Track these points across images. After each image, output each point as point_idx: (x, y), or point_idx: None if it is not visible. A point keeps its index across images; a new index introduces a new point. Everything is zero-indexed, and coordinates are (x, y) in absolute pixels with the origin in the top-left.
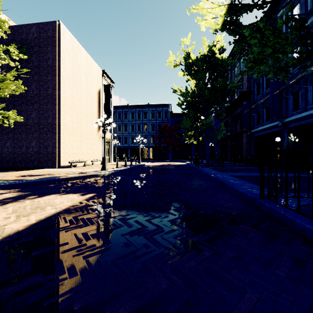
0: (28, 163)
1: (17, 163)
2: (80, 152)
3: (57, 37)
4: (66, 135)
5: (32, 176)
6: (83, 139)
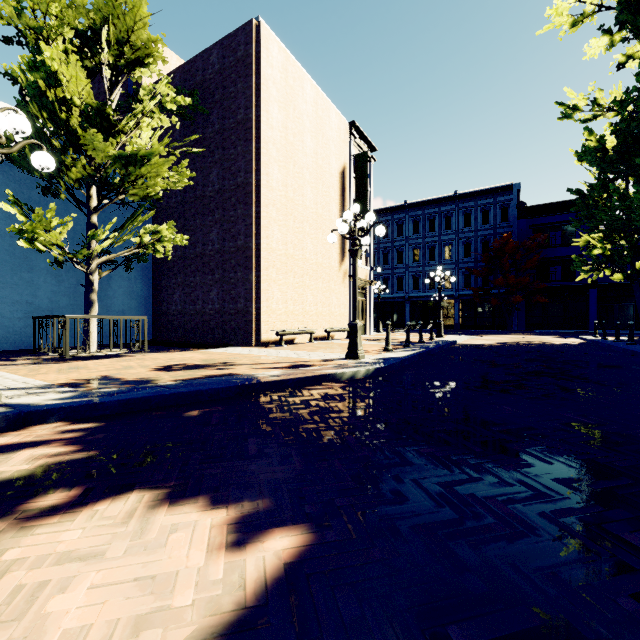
0: (205, 334)
1: (190, 333)
2: (302, 310)
3: (254, 54)
4: (273, 273)
5: (179, 371)
6: (308, 281)
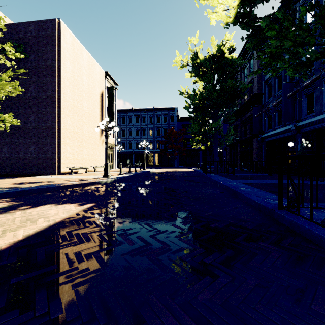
0: (26, 170)
1: (15, 169)
2: (81, 158)
3: (57, 36)
4: (67, 140)
5: (28, 184)
6: (85, 144)
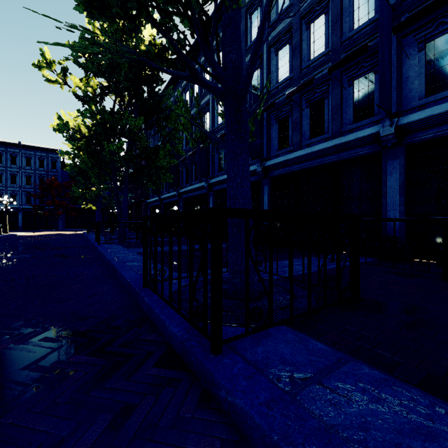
0: None
1: None
2: None
3: None
4: None
5: None
6: None
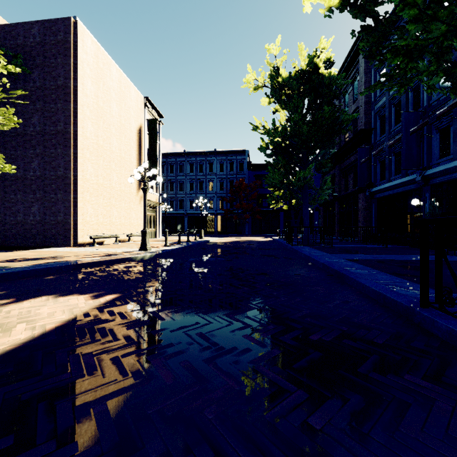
0: (26, 239)
1: (10, 238)
2: (109, 222)
3: (72, 42)
4: (87, 196)
5: (23, 261)
6: (114, 202)
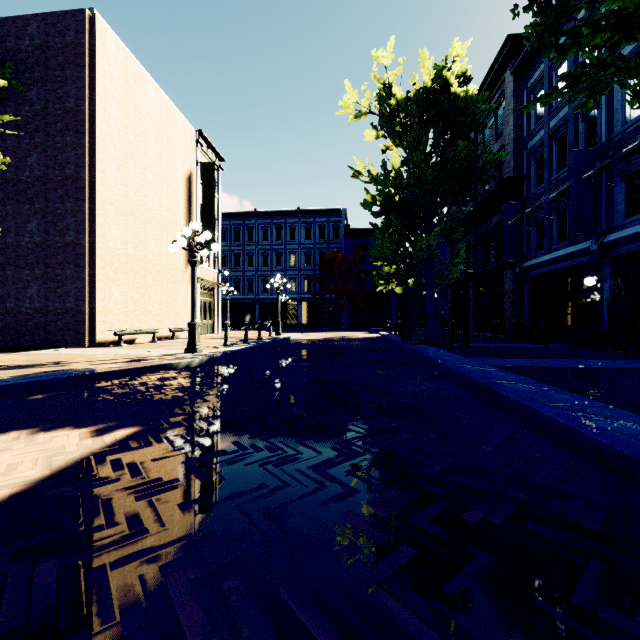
0: (19, 336)
1: None
2: (144, 310)
3: (87, 46)
4: (110, 272)
5: (4, 370)
6: (151, 282)
